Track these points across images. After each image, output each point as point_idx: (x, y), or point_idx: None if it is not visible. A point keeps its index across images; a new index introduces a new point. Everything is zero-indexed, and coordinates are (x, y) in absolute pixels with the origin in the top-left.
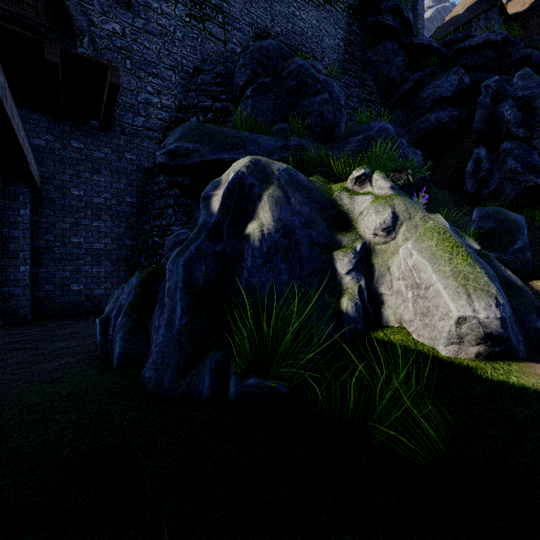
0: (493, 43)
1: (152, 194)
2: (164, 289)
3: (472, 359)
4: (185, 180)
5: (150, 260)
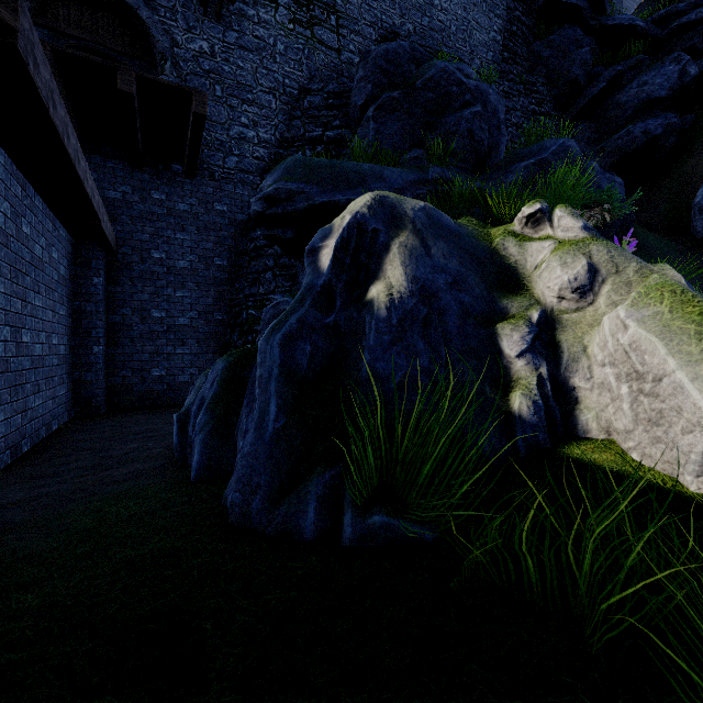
0: None
1: (247, 254)
2: (254, 378)
3: None
4: (287, 234)
5: (244, 338)
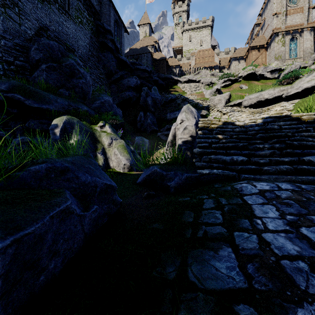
0: (147, 71)
1: None
2: None
3: (126, 172)
4: (14, 110)
5: None
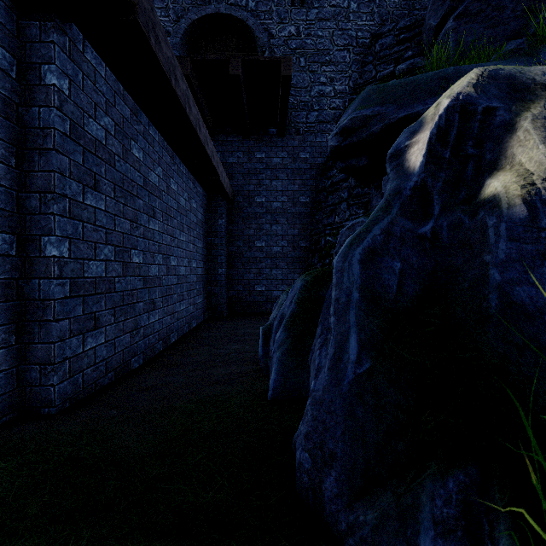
0: None
1: (324, 191)
2: (328, 301)
3: None
4: (360, 161)
5: (323, 261)
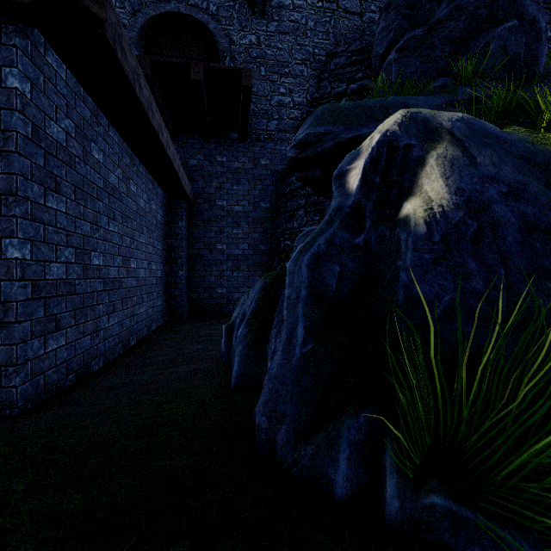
0: None
1: (284, 197)
2: (283, 298)
3: None
4: (315, 173)
5: (282, 264)
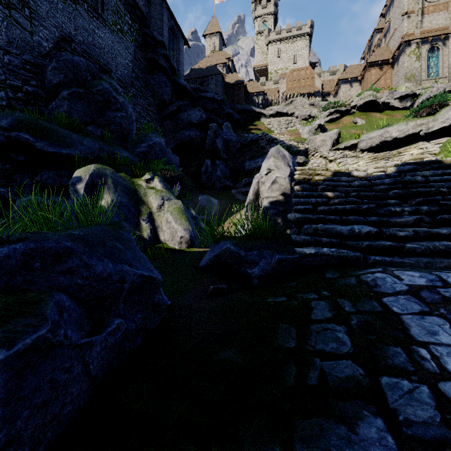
0: (216, 100)
1: None
2: None
3: (184, 248)
4: (19, 157)
5: None
